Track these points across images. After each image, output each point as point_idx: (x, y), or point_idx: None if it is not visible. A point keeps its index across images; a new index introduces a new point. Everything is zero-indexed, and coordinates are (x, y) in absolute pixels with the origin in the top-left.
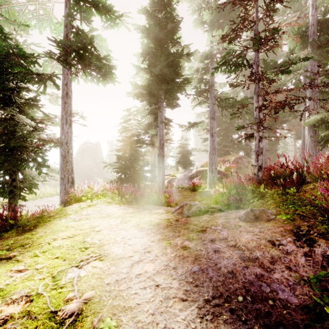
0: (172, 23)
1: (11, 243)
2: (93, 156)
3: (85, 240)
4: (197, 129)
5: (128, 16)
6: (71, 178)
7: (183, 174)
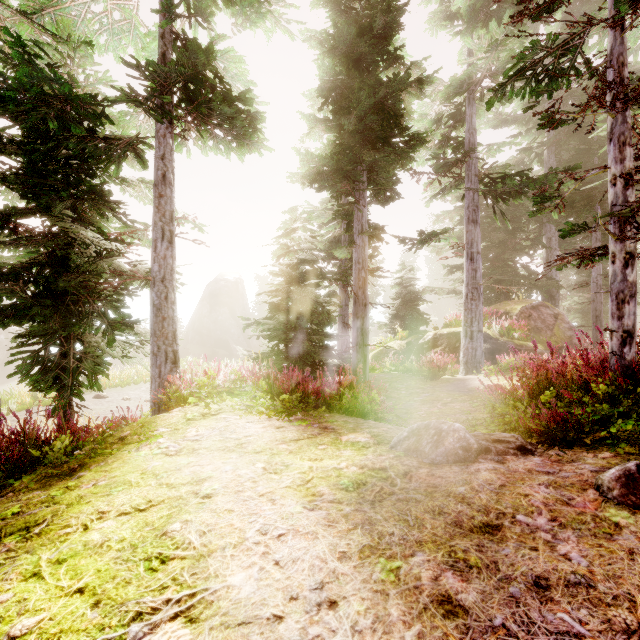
0: (385, 16)
1: (12, 515)
2: (230, 305)
3: (166, 530)
4: (434, 247)
5: (290, 5)
6: (172, 352)
7: (406, 340)
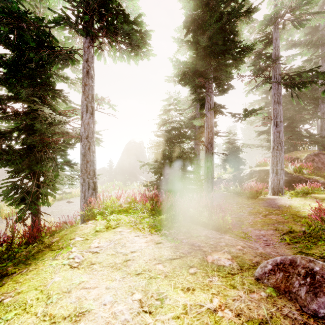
0: None
1: None
2: (137, 155)
3: None
4: (249, 121)
5: None
6: (92, 183)
7: (232, 174)
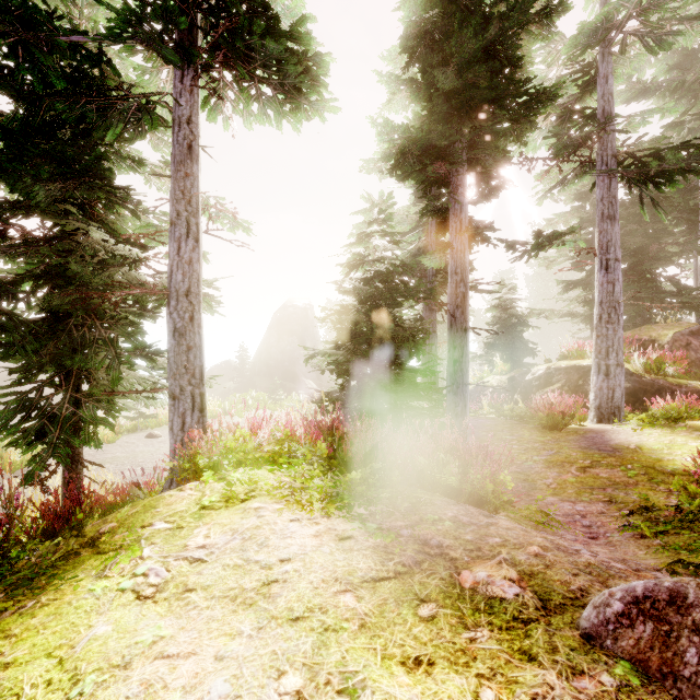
0: None
1: None
2: (299, 334)
3: None
4: (543, 259)
5: None
6: (197, 396)
7: (508, 375)
